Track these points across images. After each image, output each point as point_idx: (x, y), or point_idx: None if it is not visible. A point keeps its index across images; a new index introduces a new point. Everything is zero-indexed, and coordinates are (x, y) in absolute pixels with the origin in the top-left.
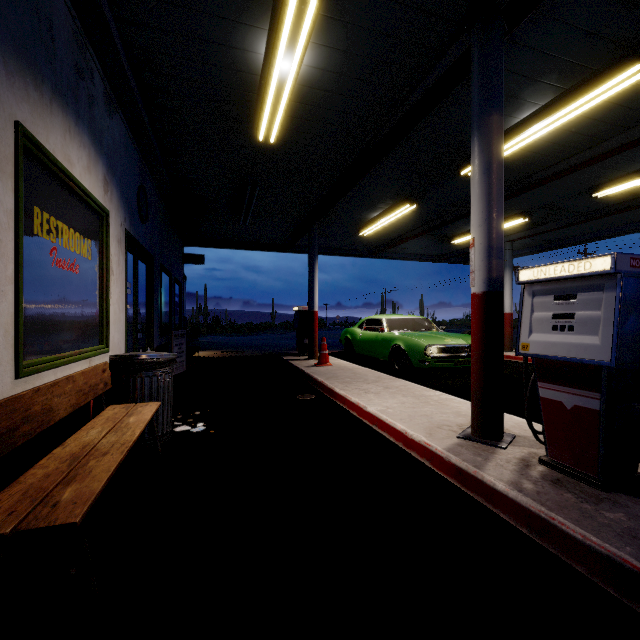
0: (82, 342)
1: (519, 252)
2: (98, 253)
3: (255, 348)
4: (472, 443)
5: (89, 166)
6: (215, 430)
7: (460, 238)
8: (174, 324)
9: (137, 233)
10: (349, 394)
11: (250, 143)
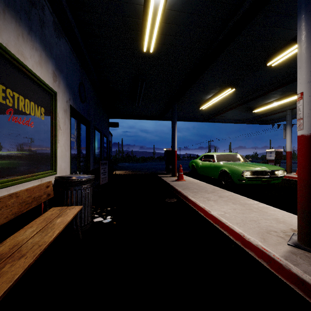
0: (36, 169)
1: (294, 116)
2: (50, 116)
3: (144, 169)
4: (303, 251)
5: (40, 62)
6: (116, 222)
7: (258, 109)
8: (103, 157)
9: (78, 108)
10: (197, 201)
11: (139, 55)
